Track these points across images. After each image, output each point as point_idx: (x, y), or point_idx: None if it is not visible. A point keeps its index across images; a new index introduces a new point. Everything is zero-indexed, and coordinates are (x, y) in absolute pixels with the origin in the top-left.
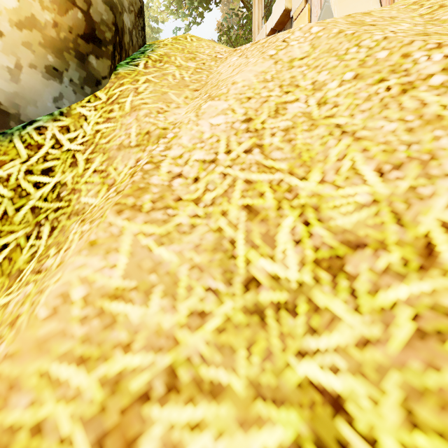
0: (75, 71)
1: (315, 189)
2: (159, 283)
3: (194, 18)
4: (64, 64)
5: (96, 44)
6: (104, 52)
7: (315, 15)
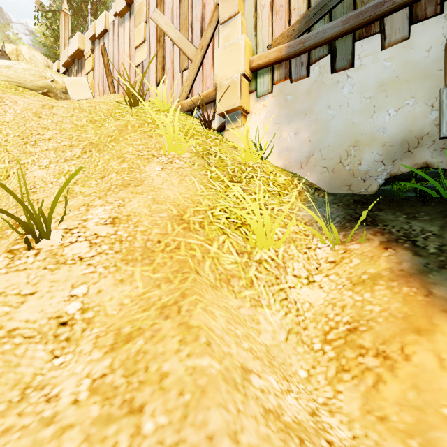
0: None
1: None
2: None
3: None
4: None
5: None
6: None
7: (97, 65)
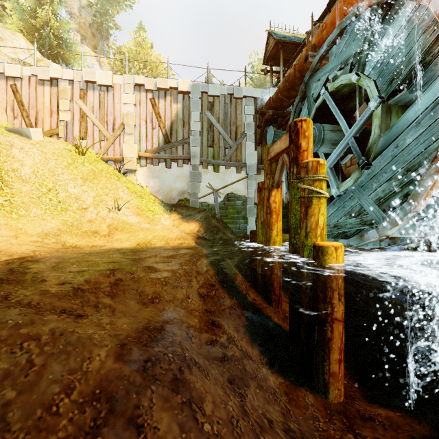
0: None
1: (46, 184)
2: (34, 190)
3: None
4: None
5: None
6: None
7: (3, 93)
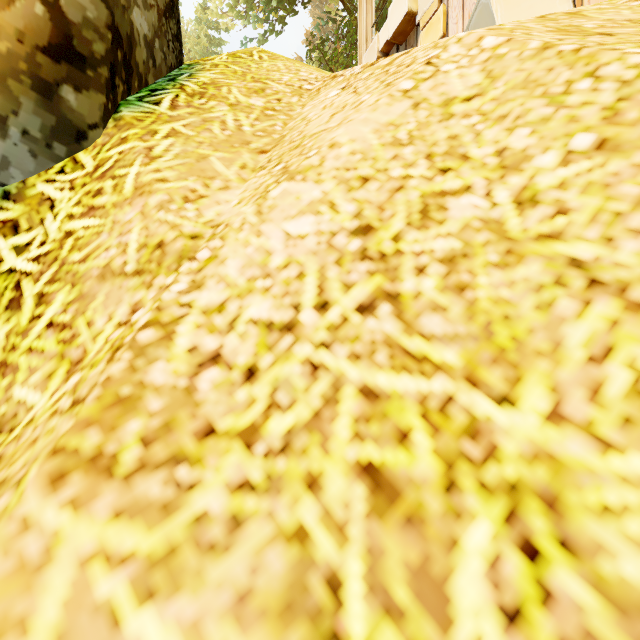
0: (32, 114)
1: (539, 436)
2: None
3: (272, 25)
4: (8, 101)
5: (74, 64)
6: (92, 80)
7: (454, 22)
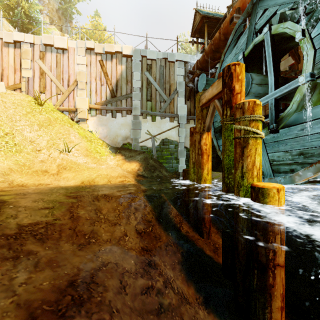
0: None
1: (3, 128)
2: None
3: None
4: None
5: None
6: None
7: None
